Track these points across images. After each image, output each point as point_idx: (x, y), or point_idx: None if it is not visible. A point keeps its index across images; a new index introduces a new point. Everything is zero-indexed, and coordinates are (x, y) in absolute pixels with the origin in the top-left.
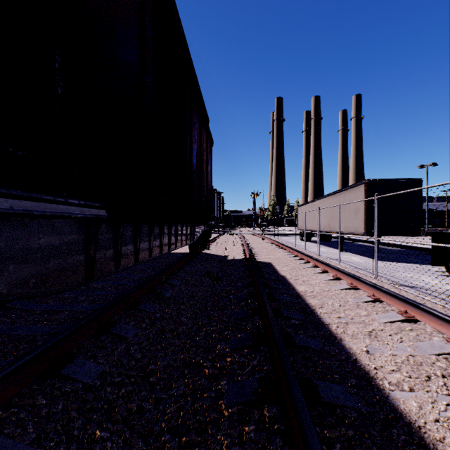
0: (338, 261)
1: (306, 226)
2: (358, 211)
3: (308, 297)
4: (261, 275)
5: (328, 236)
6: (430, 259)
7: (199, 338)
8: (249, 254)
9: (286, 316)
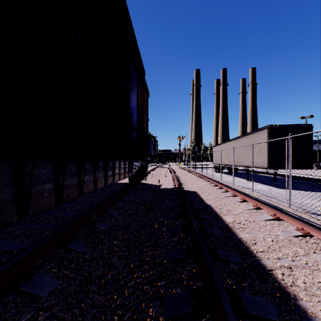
0: (250, 190)
1: (219, 161)
2: (262, 149)
3: (238, 230)
4: (191, 205)
5: (235, 169)
6: (318, 187)
7: (128, 292)
8: (179, 185)
9: (223, 258)
